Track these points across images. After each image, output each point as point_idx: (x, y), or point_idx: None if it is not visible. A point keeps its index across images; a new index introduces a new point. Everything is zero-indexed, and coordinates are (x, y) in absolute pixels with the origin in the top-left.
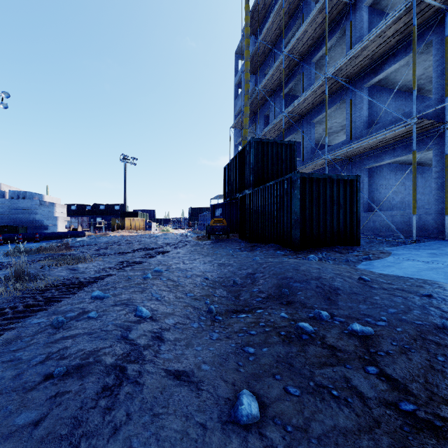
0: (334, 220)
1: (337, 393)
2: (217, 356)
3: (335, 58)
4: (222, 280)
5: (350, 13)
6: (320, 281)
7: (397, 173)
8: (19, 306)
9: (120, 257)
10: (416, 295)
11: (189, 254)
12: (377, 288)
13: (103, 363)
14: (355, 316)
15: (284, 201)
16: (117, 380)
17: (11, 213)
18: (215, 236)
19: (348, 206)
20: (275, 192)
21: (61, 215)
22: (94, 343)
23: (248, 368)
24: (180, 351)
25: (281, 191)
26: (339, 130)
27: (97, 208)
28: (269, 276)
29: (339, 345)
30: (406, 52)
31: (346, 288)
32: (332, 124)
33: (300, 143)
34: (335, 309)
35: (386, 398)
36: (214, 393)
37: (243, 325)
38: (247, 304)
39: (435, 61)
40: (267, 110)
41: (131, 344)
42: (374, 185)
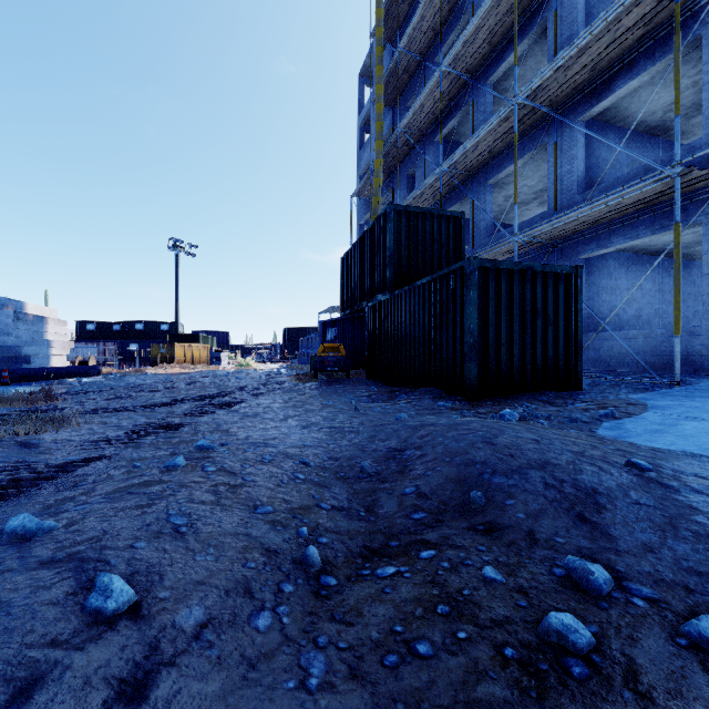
0: (538, 346)
1: None
2: None
3: (526, 78)
4: (339, 464)
5: None
6: (548, 470)
7: (631, 269)
8: None
9: (142, 414)
10: None
11: (277, 408)
12: (679, 487)
13: None
14: (675, 579)
15: (449, 312)
16: None
17: None
18: (327, 375)
19: (561, 321)
20: (432, 295)
21: (58, 339)
22: None
23: None
24: None
25: (444, 293)
26: (531, 199)
27: (131, 329)
28: (434, 458)
29: (696, 708)
30: (653, 57)
31: (612, 490)
32: (520, 188)
33: (467, 220)
34: (612, 551)
35: None
36: None
37: (395, 614)
38: (394, 530)
39: (706, 72)
40: (413, 166)
41: None
42: (593, 288)
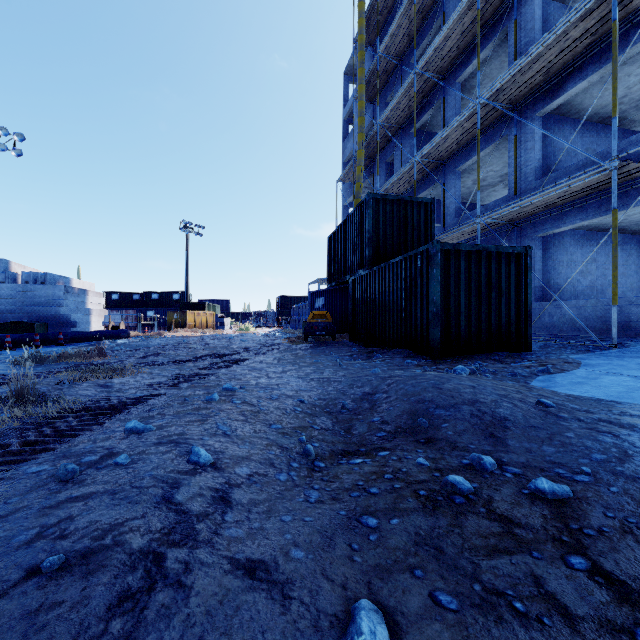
0: (492, 314)
1: (523, 606)
2: (317, 533)
3: (491, 76)
4: (326, 403)
5: (514, 8)
6: (476, 406)
7: (586, 245)
8: (13, 444)
9: (175, 367)
10: (633, 431)
11: (276, 363)
12: (568, 418)
13: (127, 548)
14: (537, 465)
15: (417, 286)
16: (146, 580)
17: (25, 304)
18: (316, 338)
19: (513, 293)
20: (403, 272)
21: (96, 308)
22: (117, 509)
23: (367, 555)
24: (256, 522)
25: (413, 271)
26: (497, 182)
27: (148, 298)
28: (396, 398)
29: (517, 515)
30: (600, 62)
31: (518, 419)
32: (487, 173)
33: (439, 201)
34: (504, 452)
35: (611, 619)
36: (311, 604)
37: (359, 478)
38: (363, 442)
39: None
40: (391, 154)
41: (178, 512)
42: (550, 262)
